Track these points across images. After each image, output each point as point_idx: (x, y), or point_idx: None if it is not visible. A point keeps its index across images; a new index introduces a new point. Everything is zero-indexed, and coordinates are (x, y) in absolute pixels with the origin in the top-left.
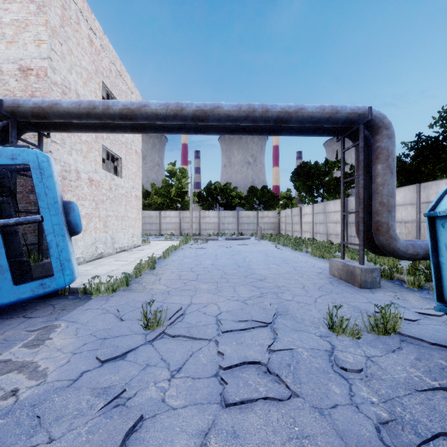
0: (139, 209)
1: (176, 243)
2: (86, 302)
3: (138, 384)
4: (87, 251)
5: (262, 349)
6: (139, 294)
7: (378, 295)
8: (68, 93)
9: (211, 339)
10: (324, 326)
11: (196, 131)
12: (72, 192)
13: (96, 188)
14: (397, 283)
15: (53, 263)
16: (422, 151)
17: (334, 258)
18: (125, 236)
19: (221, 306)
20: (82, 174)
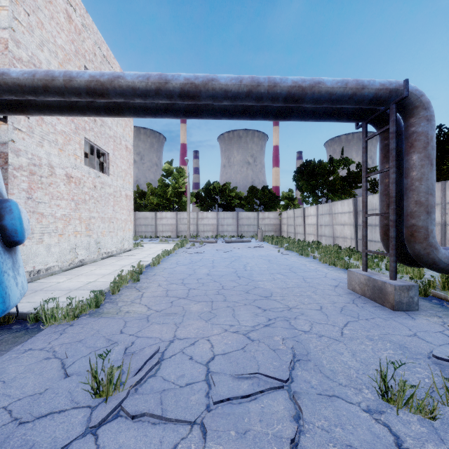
0: (130, 210)
1: (171, 246)
2: (32, 336)
3: None
4: (64, 259)
5: None
6: (108, 321)
7: (421, 321)
8: None
9: (195, 421)
10: (369, 387)
11: (186, 114)
12: (43, 190)
13: (76, 186)
14: (435, 301)
15: None
16: (443, 146)
17: (354, 269)
18: (113, 240)
19: (214, 343)
20: (58, 169)
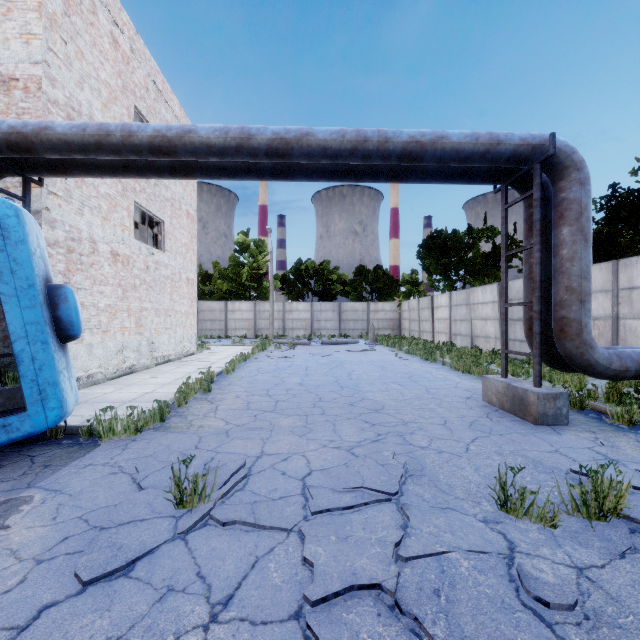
0: (192, 300)
1: (248, 349)
2: (90, 451)
3: (143, 639)
4: (109, 363)
5: (385, 553)
6: (179, 436)
7: (568, 437)
8: (77, 119)
9: (292, 529)
10: (489, 500)
11: (274, 175)
12: (83, 272)
13: (124, 267)
14: (593, 415)
15: (25, 390)
16: (619, 212)
17: (491, 376)
18: (170, 339)
19: (311, 459)
20: (101, 244)
